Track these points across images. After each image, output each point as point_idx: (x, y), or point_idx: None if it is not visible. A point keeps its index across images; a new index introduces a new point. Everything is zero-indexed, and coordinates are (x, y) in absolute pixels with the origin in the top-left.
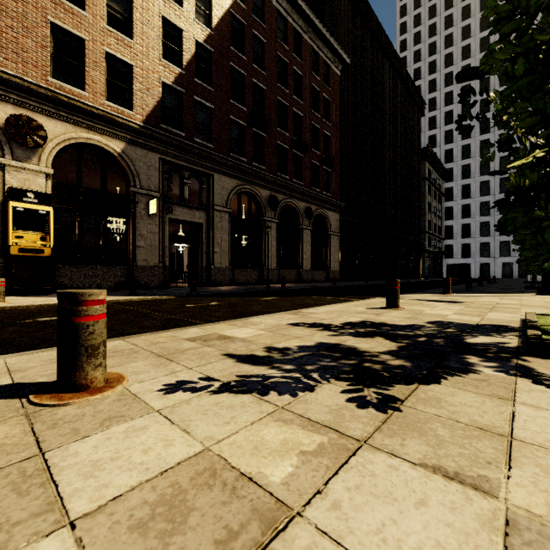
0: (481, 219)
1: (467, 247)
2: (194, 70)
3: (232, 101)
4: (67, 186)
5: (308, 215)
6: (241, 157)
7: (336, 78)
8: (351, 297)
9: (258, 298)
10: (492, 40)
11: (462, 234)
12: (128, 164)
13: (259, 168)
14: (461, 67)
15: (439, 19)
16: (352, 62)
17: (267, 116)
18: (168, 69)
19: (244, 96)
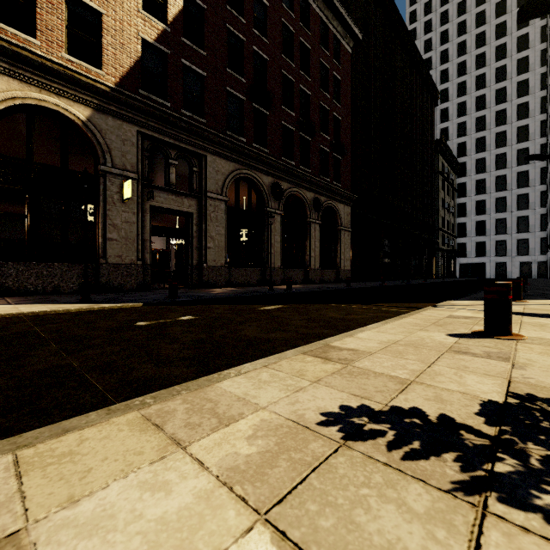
0: (497, 216)
1: (482, 246)
2: (182, 29)
3: (228, 70)
4: (12, 159)
5: (316, 207)
6: (239, 137)
7: (347, 56)
8: (387, 306)
9: (255, 307)
10: (509, 26)
11: (476, 231)
12: (96, 136)
13: (260, 150)
14: (475, 56)
15: (451, 6)
16: (364, 40)
17: (270, 91)
18: (149, 23)
19: (243, 66)
